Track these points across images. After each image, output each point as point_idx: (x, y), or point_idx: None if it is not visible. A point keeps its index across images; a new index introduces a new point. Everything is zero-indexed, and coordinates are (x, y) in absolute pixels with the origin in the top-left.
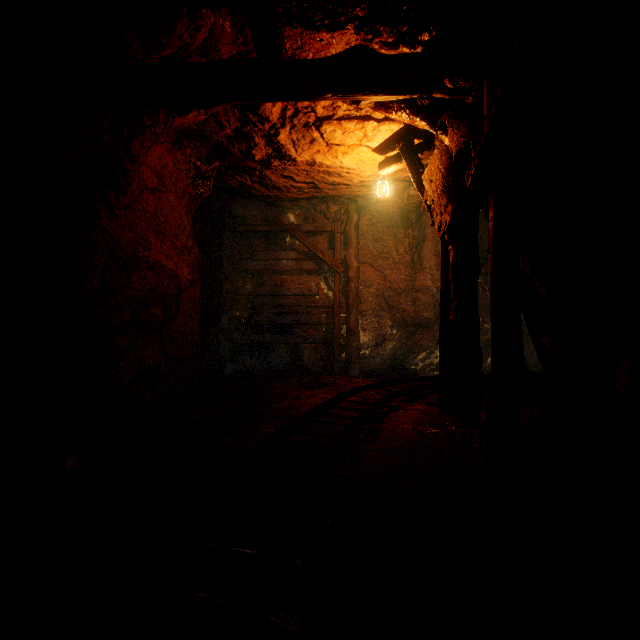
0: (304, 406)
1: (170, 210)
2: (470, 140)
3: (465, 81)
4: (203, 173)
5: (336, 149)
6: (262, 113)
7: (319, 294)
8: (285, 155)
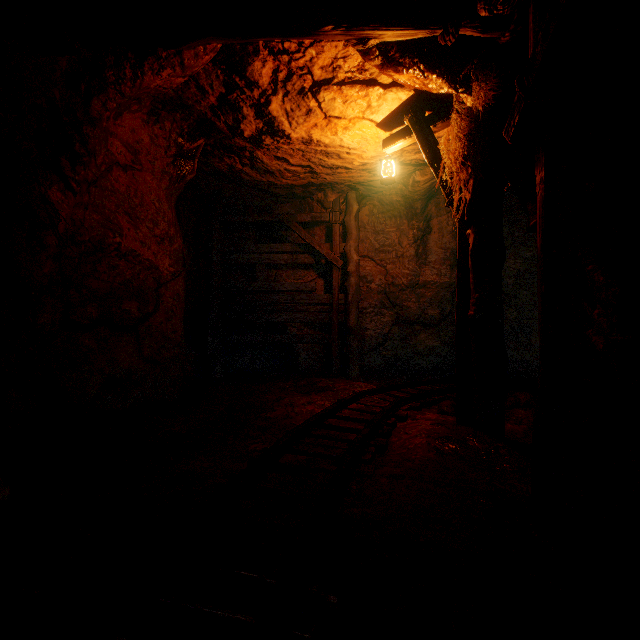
0: (299, 415)
1: (146, 191)
2: (499, 97)
3: (505, 4)
4: (185, 152)
5: (335, 123)
6: (250, 76)
7: (316, 290)
8: (278, 130)
